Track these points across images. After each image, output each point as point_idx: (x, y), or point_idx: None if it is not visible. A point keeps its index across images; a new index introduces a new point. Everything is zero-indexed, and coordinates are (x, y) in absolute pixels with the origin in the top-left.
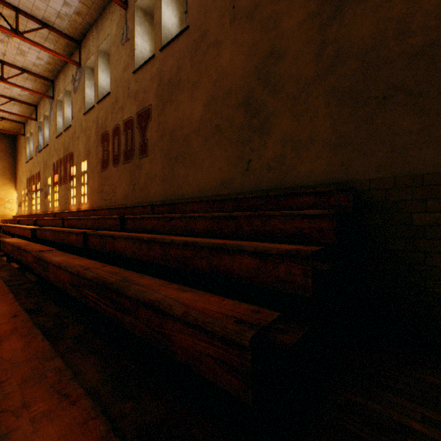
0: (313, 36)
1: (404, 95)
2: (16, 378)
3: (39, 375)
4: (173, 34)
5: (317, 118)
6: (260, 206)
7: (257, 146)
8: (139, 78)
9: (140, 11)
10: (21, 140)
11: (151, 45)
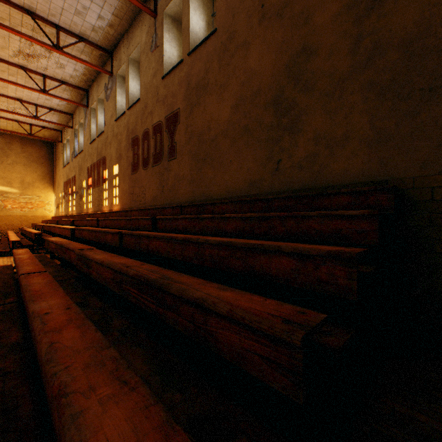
0: (349, 29)
1: None
2: (80, 364)
3: (99, 362)
4: (200, 38)
5: (352, 115)
6: (291, 206)
7: (287, 145)
8: (168, 83)
9: (168, 18)
10: (59, 146)
11: (179, 50)
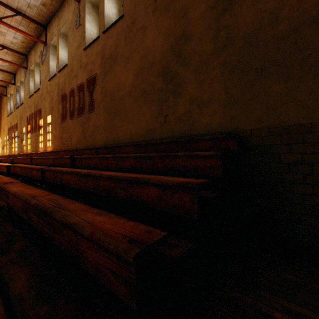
0: (212, 23)
1: (275, 67)
2: None
3: None
4: (113, 21)
5: (214, 84)
6: (172, 149)
7: (172, 104)
8: (88, 53)
9: (89, 4)
10: (4, 99)
11: (98, 29)
